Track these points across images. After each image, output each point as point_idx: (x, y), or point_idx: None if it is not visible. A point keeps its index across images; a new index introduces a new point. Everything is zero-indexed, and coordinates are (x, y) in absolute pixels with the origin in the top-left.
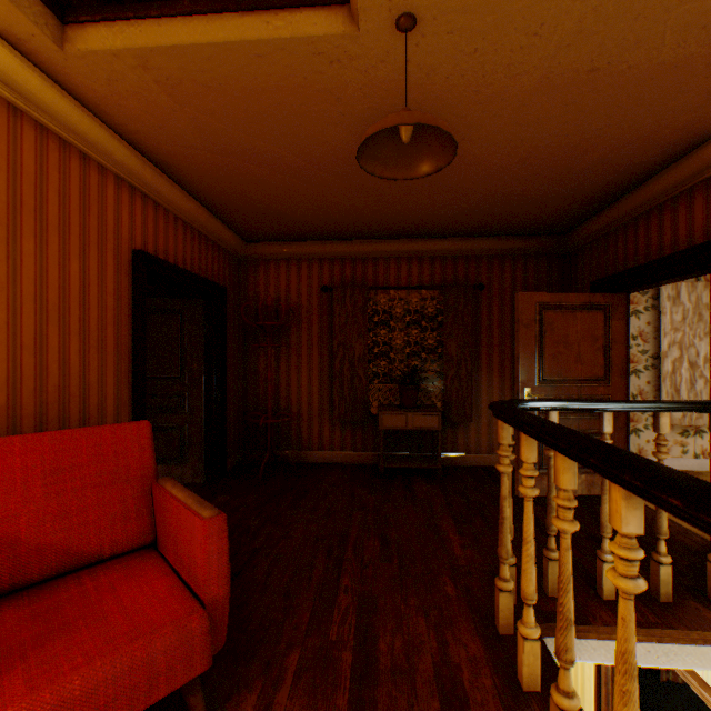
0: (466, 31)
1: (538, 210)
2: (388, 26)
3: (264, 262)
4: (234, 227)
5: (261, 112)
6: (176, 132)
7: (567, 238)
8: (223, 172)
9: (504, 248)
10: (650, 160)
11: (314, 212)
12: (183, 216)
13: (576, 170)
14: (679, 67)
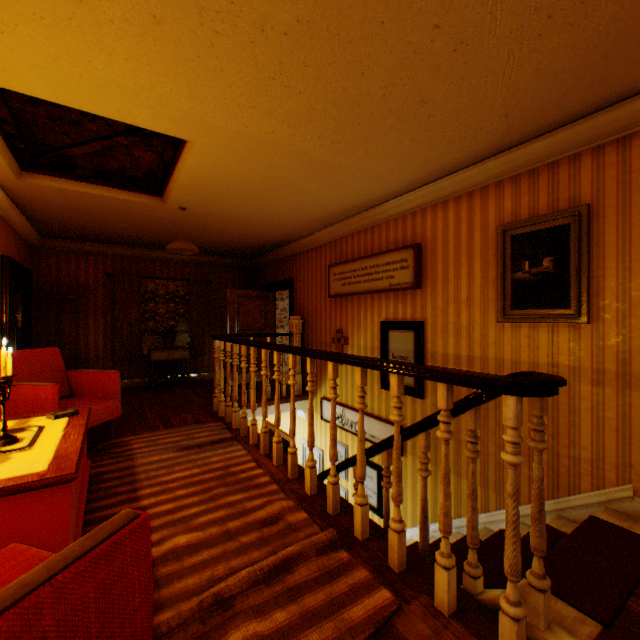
0: (203, 213)
1: (238, 250)
2: (177, 207)
3: (57, 252)
4: (41, 229)
5: (109, 208)
6: (50, 202)
7: (253, 261)
8: (64, 214)
9: (224, 262)
10: (274, 245)
11: (112, 234)
12: (18, 228)
13: (249, 243)
14: (269, 230)
